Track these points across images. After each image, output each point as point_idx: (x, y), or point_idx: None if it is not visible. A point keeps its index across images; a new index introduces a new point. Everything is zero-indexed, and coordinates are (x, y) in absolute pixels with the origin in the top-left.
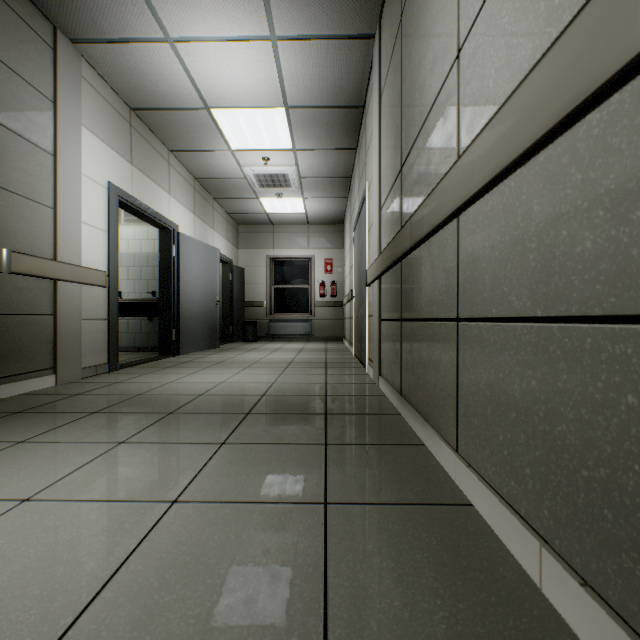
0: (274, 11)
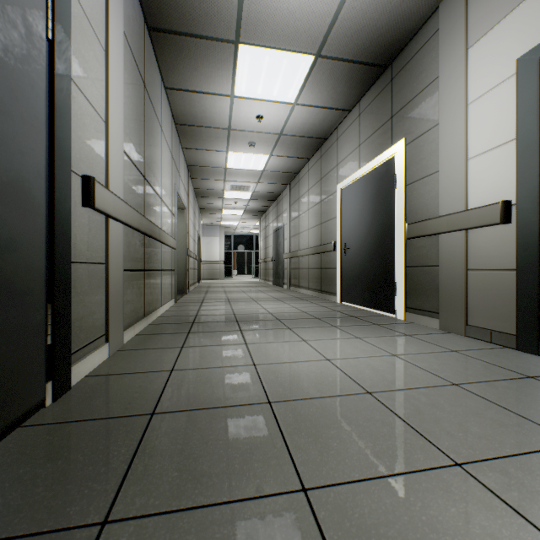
0: None
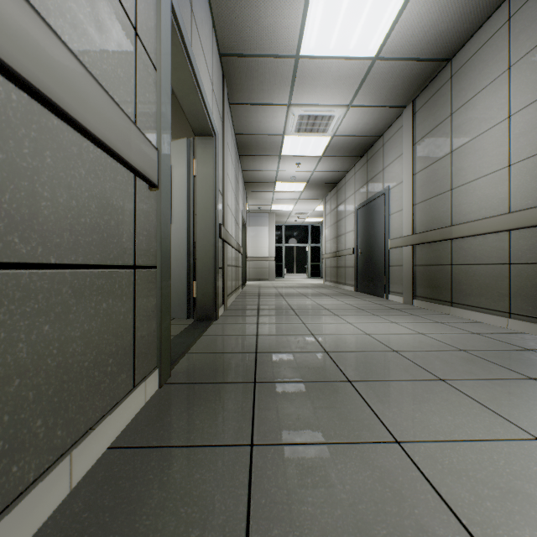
0: None
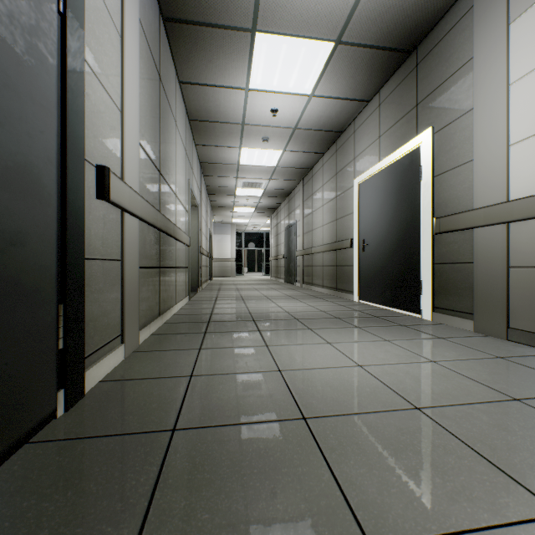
0: None
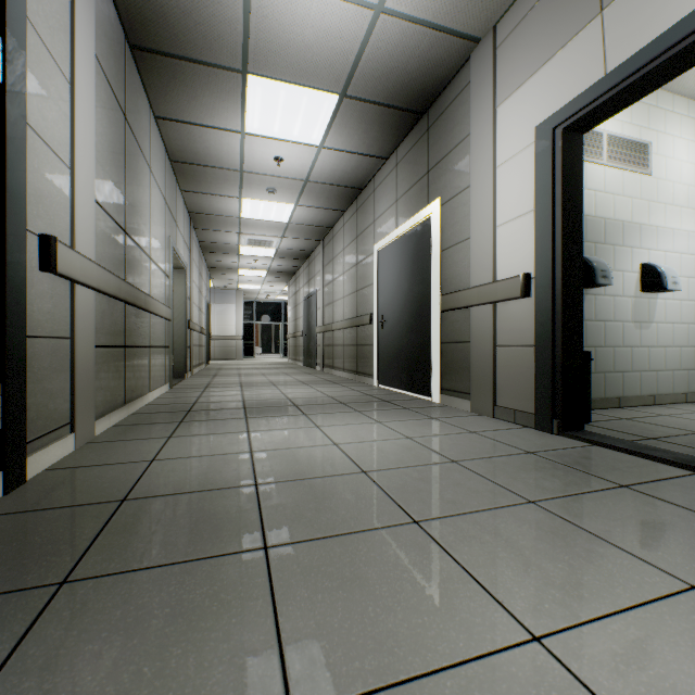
0: (241, 1)
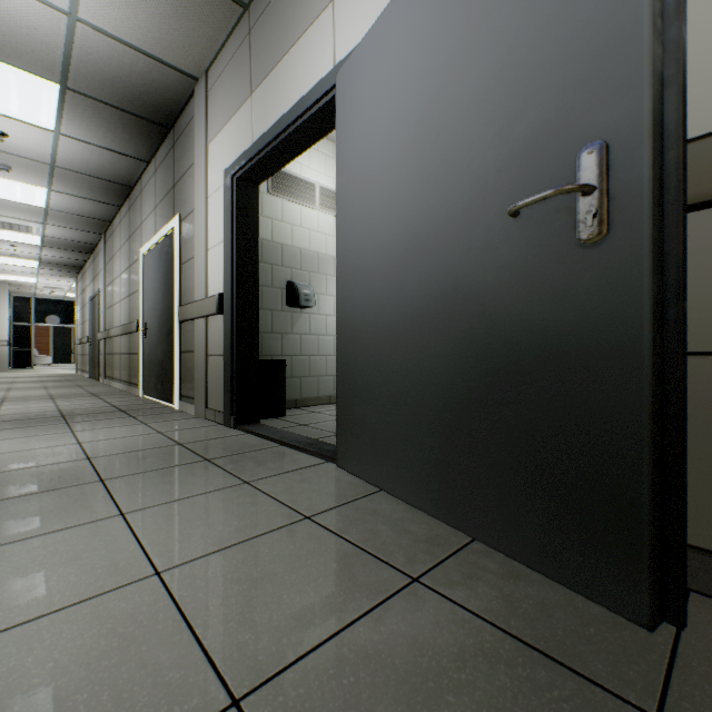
0: None
